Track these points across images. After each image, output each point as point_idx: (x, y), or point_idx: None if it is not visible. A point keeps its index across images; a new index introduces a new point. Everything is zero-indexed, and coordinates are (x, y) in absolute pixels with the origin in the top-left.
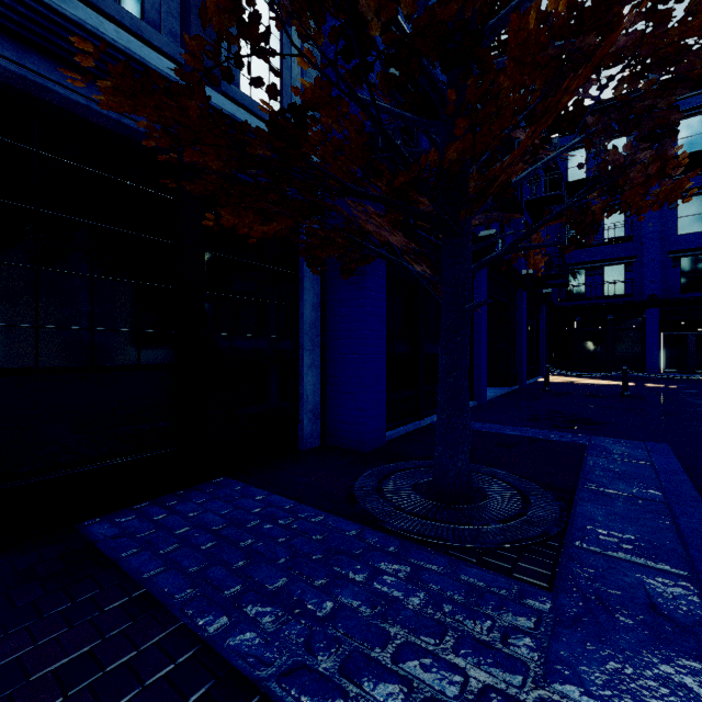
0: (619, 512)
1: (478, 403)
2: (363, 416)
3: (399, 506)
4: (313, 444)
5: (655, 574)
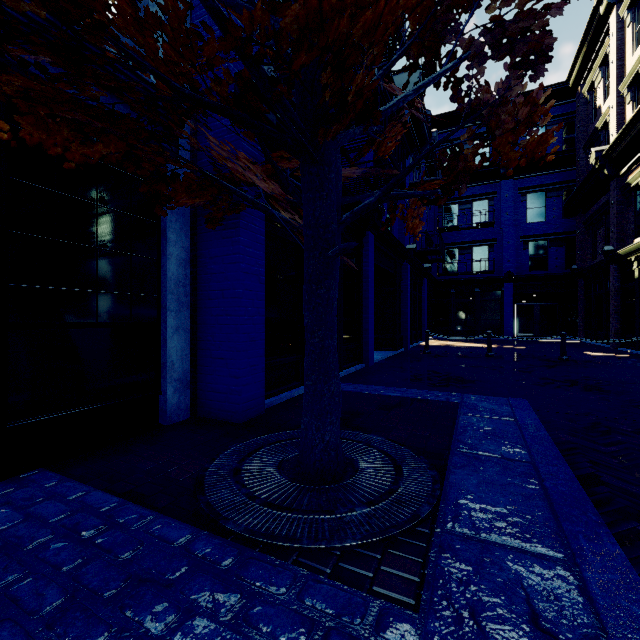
0: (490, 479)
1: (366, 365)
2: (236, 383)
3: (254, 493)
4: (180, 417)
5: (532, 562)
